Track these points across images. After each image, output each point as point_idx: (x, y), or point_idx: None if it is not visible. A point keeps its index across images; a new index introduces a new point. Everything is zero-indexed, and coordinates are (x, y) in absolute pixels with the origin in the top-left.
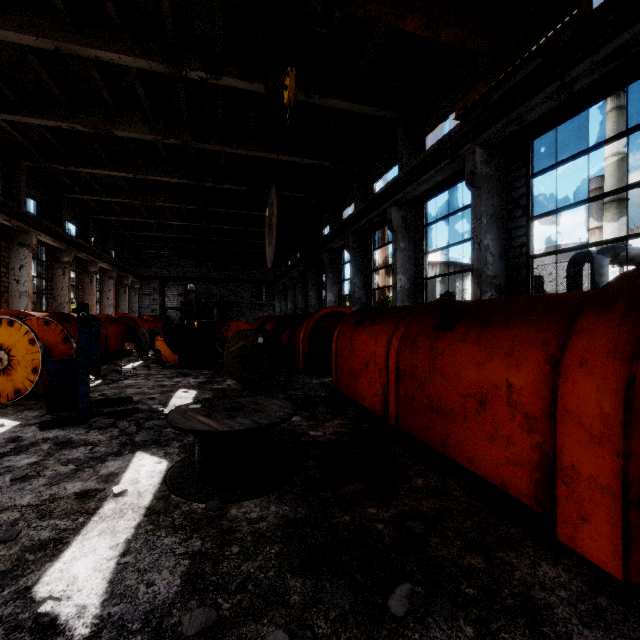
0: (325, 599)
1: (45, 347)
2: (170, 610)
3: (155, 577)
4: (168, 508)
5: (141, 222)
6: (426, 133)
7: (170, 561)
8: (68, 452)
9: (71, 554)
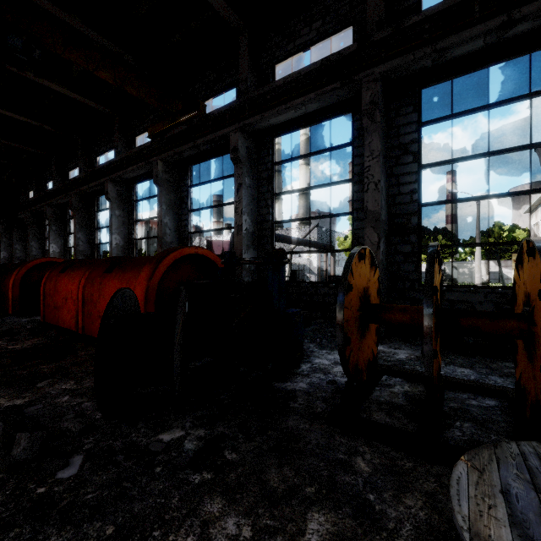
0: None
1: None
2: None
3: None
4: None
5: None
6: (136, 134)
7: None
8: None
9: None
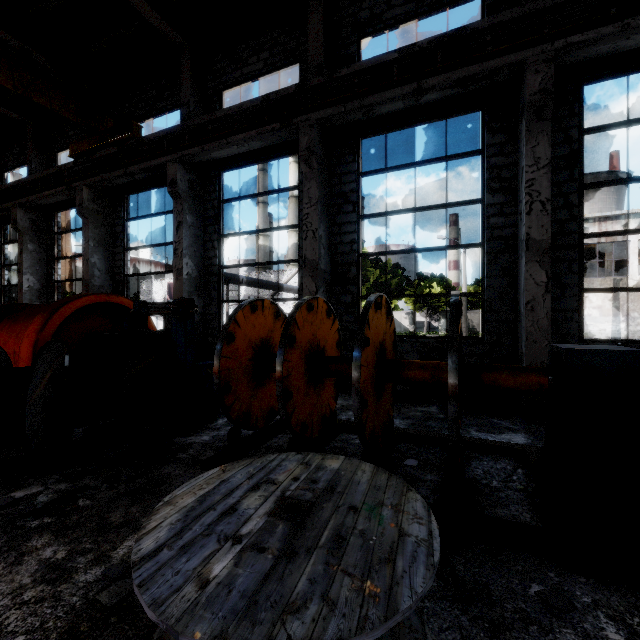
0: None
1: None
2: None
3: None
4: None
5: None
6: (58, 150)
7: None
8: None
9: None
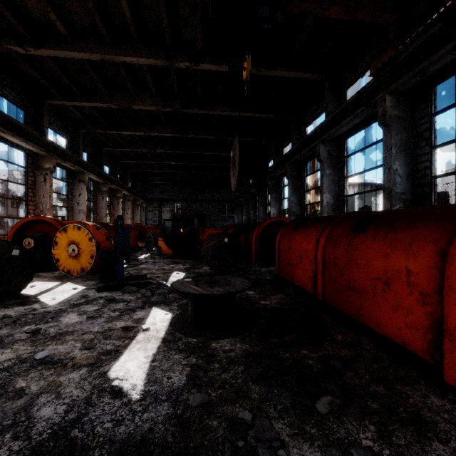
0: (274, 398)
1: (96, 243)
2: (182, 392)
3: (171, 374)
4: (175, 339)
5: (147, 163)
6: (347, 88)
7: (179, 367)
8: (114, 305)
9: (124, 358)
